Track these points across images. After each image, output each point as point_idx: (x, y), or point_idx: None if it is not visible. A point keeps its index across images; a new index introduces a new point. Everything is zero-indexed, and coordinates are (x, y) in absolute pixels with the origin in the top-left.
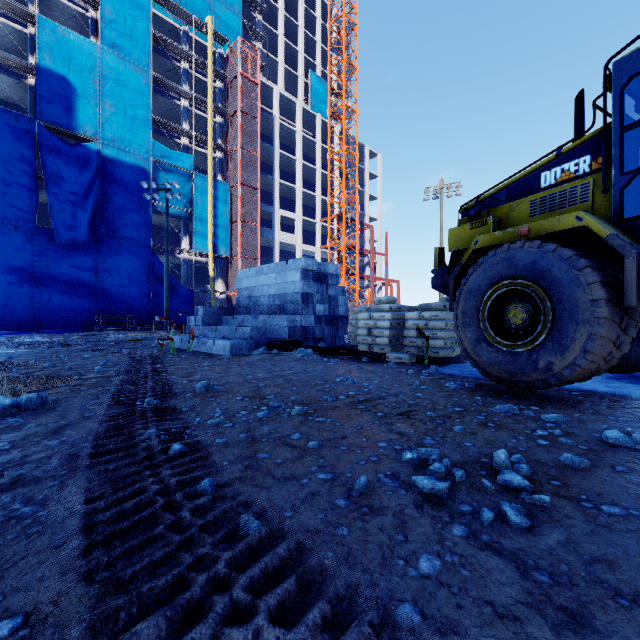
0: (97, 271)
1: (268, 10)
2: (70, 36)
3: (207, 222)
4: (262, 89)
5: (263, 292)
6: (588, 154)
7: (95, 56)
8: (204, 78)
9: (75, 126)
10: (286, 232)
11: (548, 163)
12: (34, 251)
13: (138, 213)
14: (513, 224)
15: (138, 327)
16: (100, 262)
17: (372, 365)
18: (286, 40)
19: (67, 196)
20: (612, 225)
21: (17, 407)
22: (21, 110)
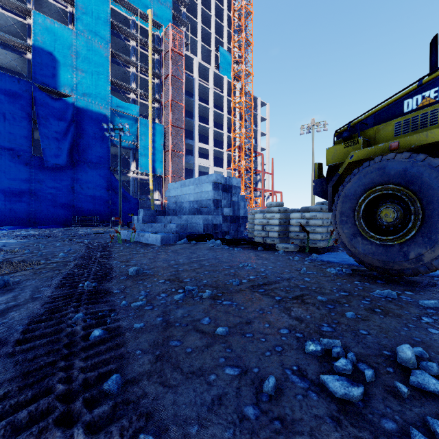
0: (73, 186)
1: (190, 5)
2: (55, 24)
3: (148, 152)
4: (186, 59)
5: (185, 199)
6: None
7: (72, 38)
8: (146, 52)
9: (58, 86)
10: (203, 158)
11: (410, 92)
12: (30, 172)
13: (101, 146)
14: (380, 142)
15: (101, 224)
16: (75, 179)
17: (266, 253)
18: (203, 25)
19: (53, 134)
20: None
21: None
22: (22, 76)
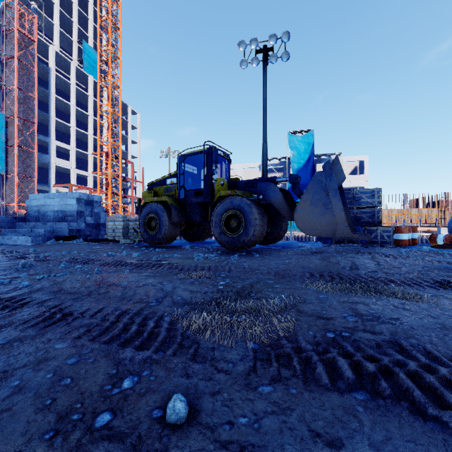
0: None
1: None
2: None
3: None
4: (38, 43)
5: (50, 209)
6: (176, 178)
7: None
8: None
9: None
10: (61, 158)
11: (168, 177)
12: None
13: None
14: (160, 194)
15: None
16: None
17: (112, 244)
18: (61, 9)
19: None
20: (176, 200)
21: None
22: None
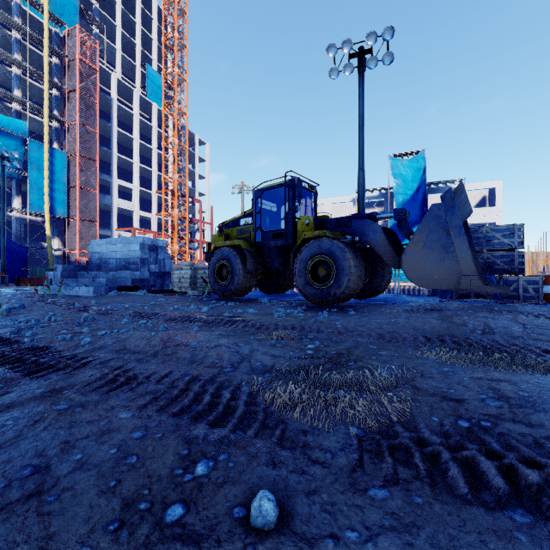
0: None
1: None
2: None
3: (43, 185)
4: (100, 71)
5: (112, 256)
6: (251, 217)
7: None
8: (39, 51)
9: None
10: (124, 198)
11: (242, 216)
12: None
13: None
14: (232, 237)
15: None
16: None
17: (178, 295)
18: (124, 31)
19: None
20: (251, 244)
21: (16, 309)
22: None
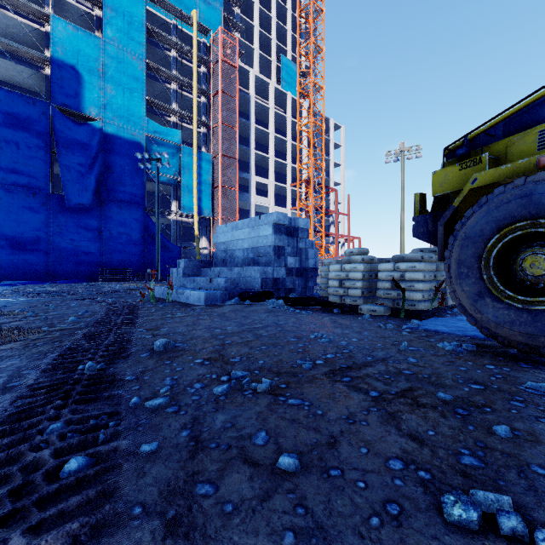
0: (100, 231)
1: (245, 4)
2: (78, 31)
3: (193, 188)
4: (240, 72)
5: (238, 246)
6: None
7: (99, 48)
8: (190, 64)
9: (82, 108)
10: (261, 196)
11: None
12: (49, 214)
13: (134, 181)
14: (514, 160)
15: (134, 278)
16: (103, 223)
17: (346, 318)
18: (261, 30)
19: (76, 167)
20: None
21: None
22: (40, 97)
